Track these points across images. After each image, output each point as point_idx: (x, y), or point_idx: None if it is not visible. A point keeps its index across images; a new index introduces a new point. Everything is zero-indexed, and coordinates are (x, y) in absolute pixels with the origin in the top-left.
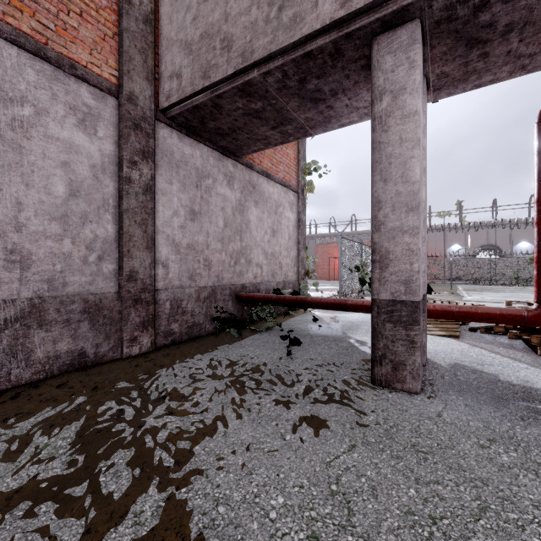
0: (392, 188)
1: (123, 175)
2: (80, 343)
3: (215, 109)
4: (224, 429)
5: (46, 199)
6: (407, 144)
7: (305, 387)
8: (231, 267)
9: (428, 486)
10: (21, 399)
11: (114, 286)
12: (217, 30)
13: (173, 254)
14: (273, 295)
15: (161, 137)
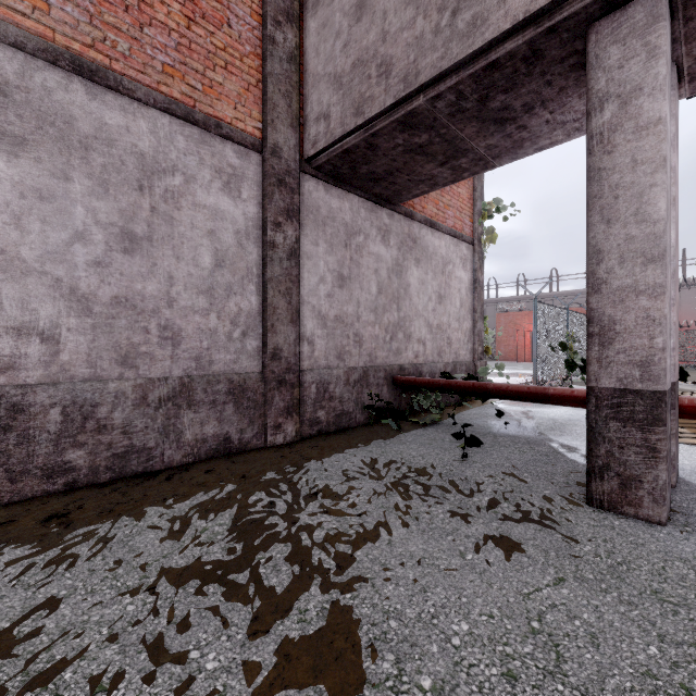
0: (620, 232)
1: (267, 239)
2: (225, 427)
3: (368, 150)
4: (388, 537)
5: (194, 271)
6: (643, 168)
7: (489, 499)
8: (386, 344)
9: (679, 647)
10: (175, 481)
11: (258, 365)
12: (373, 55)
13: (319, 328)
14: (441, 379)
15: (306, 191)
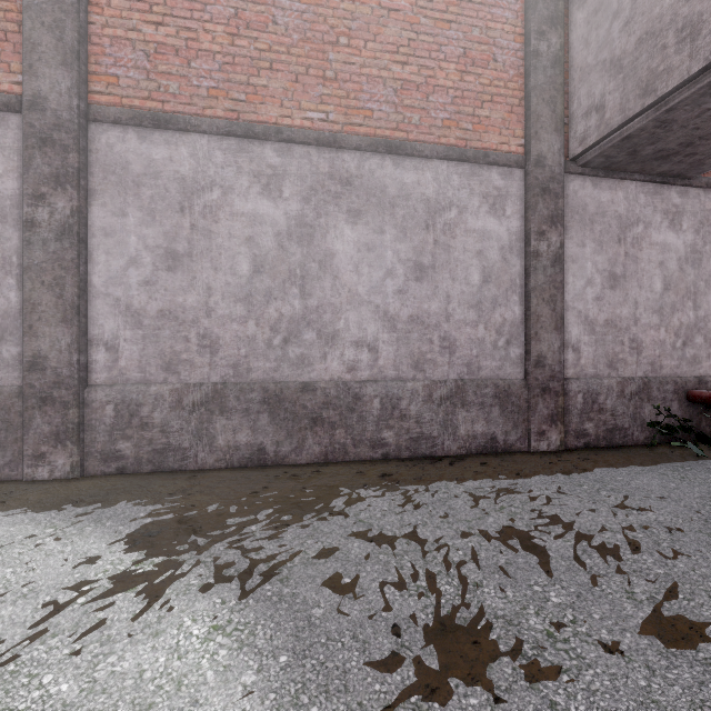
0: None
1: (530, 250)
2: (492, 428)
3: (658, 128)
4: None
5: (465, 289)
6: None
7: None
8: (675, 350)
9: None
10: (458, 466)
11: (520, 372)
12: (669, 21)
13: (586, 334)
14: None
15: (570, 192)
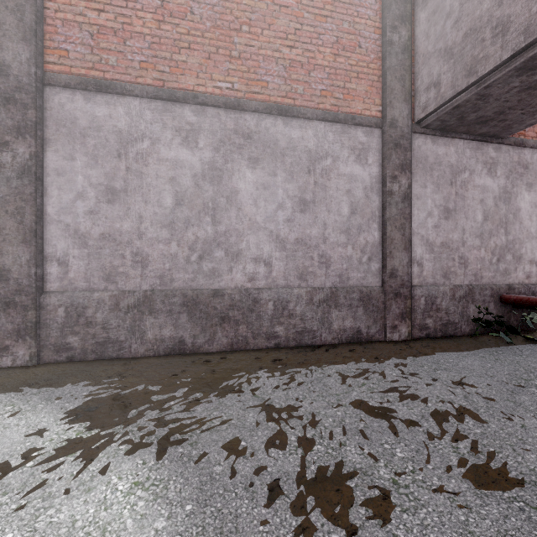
0: None
1: (386, 190)
2: (357, 323)
3: (479, 100)
4: (520, 422)
5: (338, 219)
6: None
7: None
8: (492, 265)
9: None
10: (331, 353)
11: (379, 281)
12: (487, 20)
13: (427, 253)
14: None
15: (415, 147)
